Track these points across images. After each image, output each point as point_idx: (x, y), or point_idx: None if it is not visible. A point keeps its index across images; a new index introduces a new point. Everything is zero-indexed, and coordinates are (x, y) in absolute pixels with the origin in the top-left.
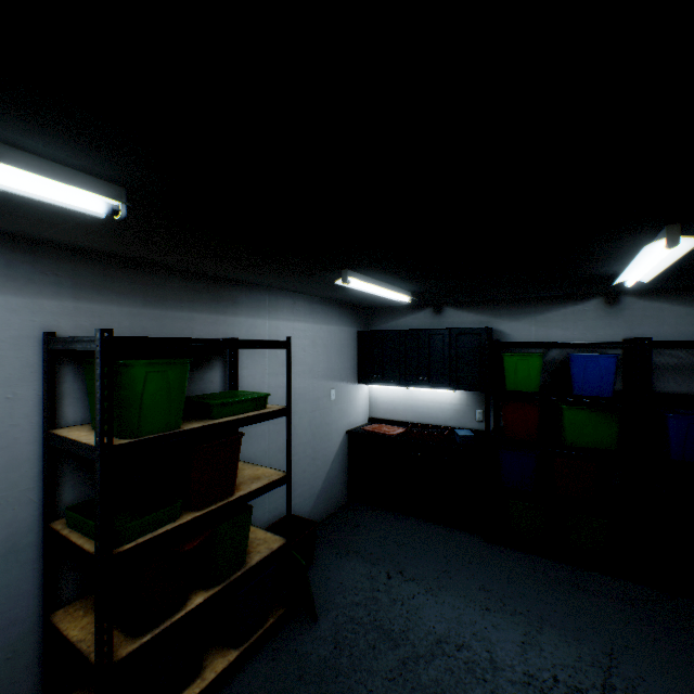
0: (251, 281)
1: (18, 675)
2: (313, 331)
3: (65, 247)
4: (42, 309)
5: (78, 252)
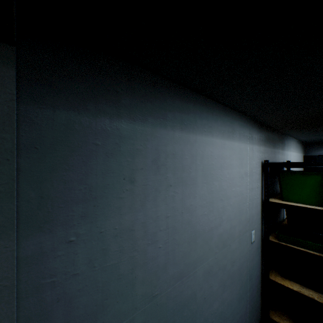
0: (291, 134)
1: (257, 298)
2: (296, 156)
3: (263, 125)
4: (260, 151)
5: (264, 126)
